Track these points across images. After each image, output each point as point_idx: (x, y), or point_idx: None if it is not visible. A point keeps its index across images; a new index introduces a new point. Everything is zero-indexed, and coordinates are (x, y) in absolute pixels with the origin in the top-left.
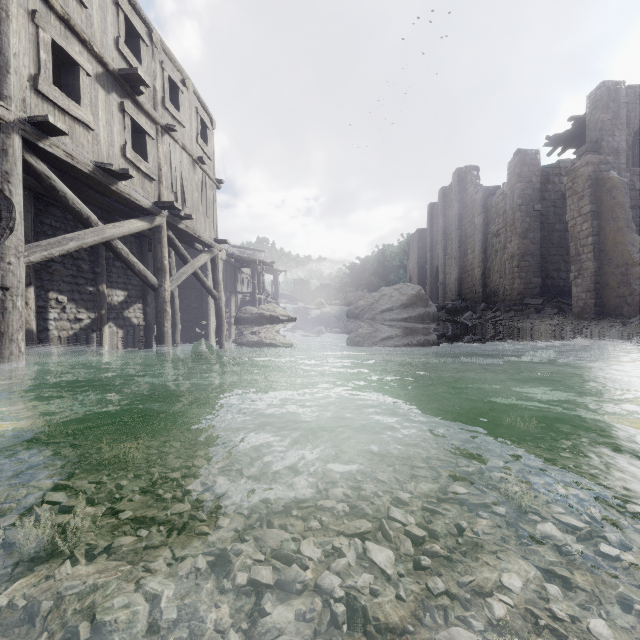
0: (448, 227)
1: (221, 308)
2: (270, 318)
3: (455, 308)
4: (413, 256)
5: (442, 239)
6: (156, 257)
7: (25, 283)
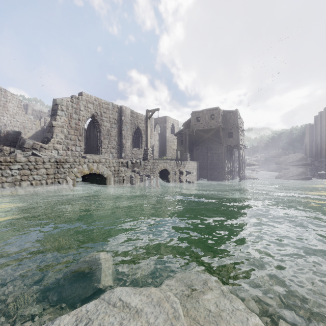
0: (322, 128)
1: (245, 163)
2: (252, 164)
3: (322, 161)
4: (307, 136)
5: (319, 132)
6: (241, 155)
7: (228, 161)
